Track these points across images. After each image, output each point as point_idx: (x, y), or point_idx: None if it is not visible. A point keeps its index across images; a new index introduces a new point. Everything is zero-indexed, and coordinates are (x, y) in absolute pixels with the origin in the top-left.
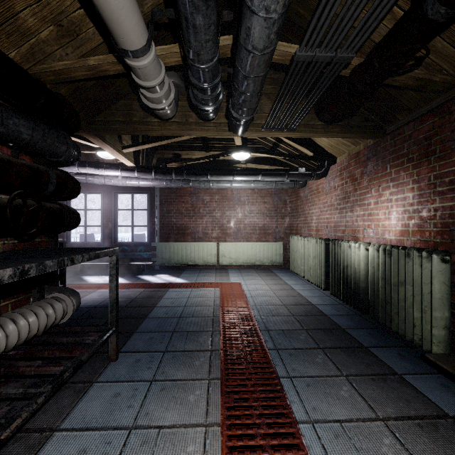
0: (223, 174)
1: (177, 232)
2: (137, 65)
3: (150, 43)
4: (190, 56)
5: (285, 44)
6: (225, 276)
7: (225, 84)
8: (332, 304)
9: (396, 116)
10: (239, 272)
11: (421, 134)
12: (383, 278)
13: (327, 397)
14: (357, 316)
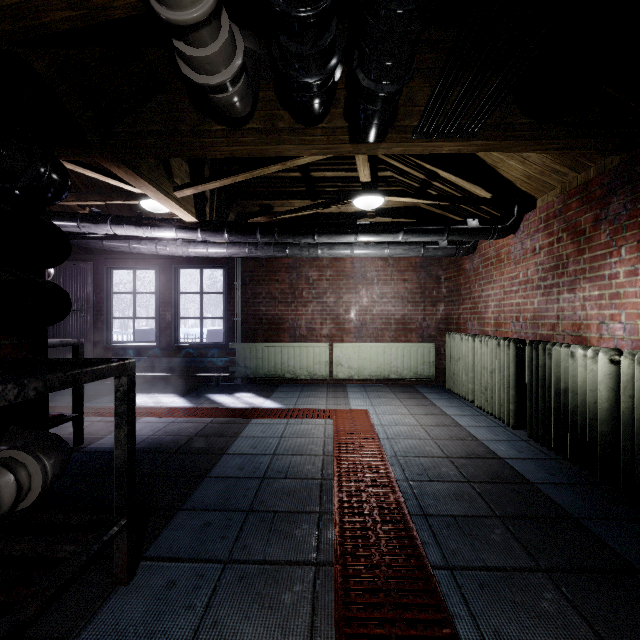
0: (339, 232)
1: (268, 327)
2: None
3: None
4: None
5: None
6: (342, 398)
7: (344, 55)
8: (536, 459)
9: None
10: (365, 391)
11: None
12: None
13: None
14: (593, 488)
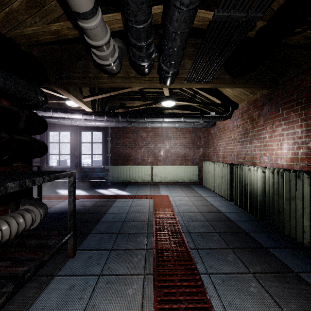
0: (155, 117)
1: (123, 158)
2: (87, 26)
3: (97, 7)
4: (129, 17)
5: (204, 11)
6: (157, 190)
7: (157, 48)
8: (236, 212)
9: (287, 70)
10: (167, 187)
11: (309, 83)
12: (277, 193)
13: (239, 293)
14: (256, 222)
